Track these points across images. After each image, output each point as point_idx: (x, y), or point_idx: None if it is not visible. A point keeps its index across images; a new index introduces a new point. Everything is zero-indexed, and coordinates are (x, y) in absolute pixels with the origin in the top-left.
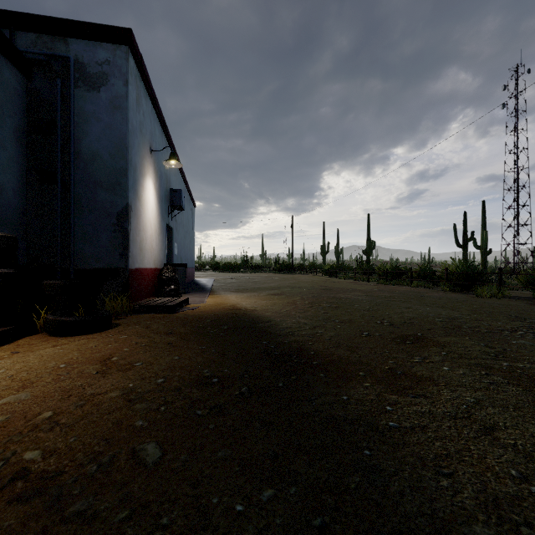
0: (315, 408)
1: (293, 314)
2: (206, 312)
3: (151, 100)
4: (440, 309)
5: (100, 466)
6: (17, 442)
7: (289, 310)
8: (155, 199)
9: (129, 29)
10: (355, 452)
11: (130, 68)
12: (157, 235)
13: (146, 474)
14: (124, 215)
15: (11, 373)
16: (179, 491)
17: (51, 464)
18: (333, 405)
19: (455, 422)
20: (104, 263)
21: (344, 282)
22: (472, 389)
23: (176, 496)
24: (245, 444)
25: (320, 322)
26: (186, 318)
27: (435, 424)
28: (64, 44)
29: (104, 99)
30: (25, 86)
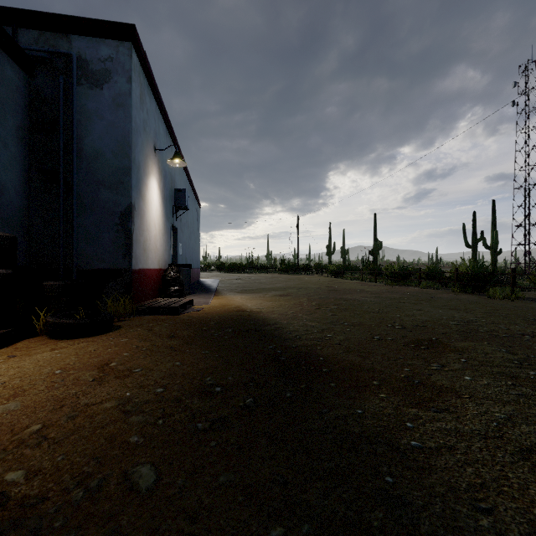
0: (327, 423)
1: (300, 316)
2: (211, 313)
3: (155, 98)
4: (454, 312)
5: (87, 492)
6: (0, 461)
7: (296, 312)
8: (160, 199)
9: (132, 25)
10: (375, 479)
11: (134, 65)
12: (161, 235)
13: (138, 502)
14: (127, 214)
15: (4, 379)
16: (173, 526)
17: (34, 487)
18: (347, 419)
19: (486, 442)
20: (106, 264)
21: (351, 282)
22: (500, 402)
23: (170, 534)
24: (250, 466)
25: (328, 325)
26: (190, 321)
27: (464, 444)
28: (67, 41)
29: (106, 97)
30: (27, 84)
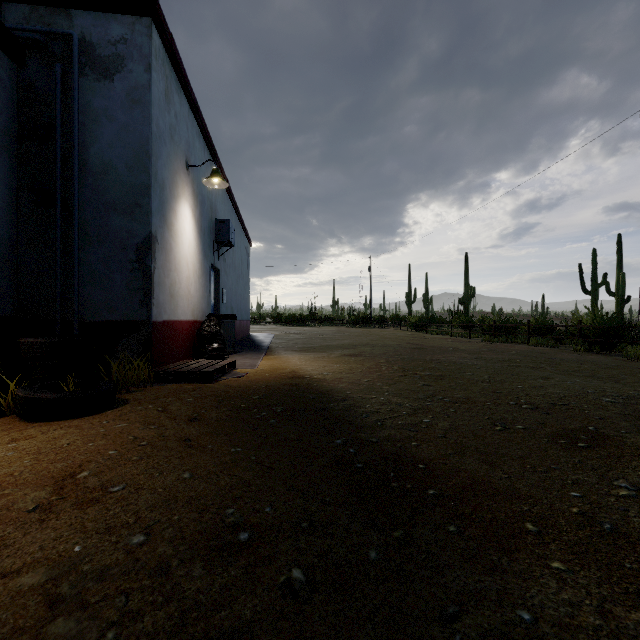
0: None
1: (379, 387)
2: (256, 381)
3: (188, 100)
4: (597, 381)
5: None
6: None
7: (372, 380)
8: (195, 230)
9: None
10: None
11: (155, 49)
12: (197, 277)
13: None
14: (145, 248)
15: None
16: None
17: None
18: None
19: None
20: (118, 314)
21: (438, 338)
22: None
23: None
24: None
25: (422, 401)
26: (225, 392)
27: None
28: (67, 18)
29: (118, 91)
30: (15, 76)
